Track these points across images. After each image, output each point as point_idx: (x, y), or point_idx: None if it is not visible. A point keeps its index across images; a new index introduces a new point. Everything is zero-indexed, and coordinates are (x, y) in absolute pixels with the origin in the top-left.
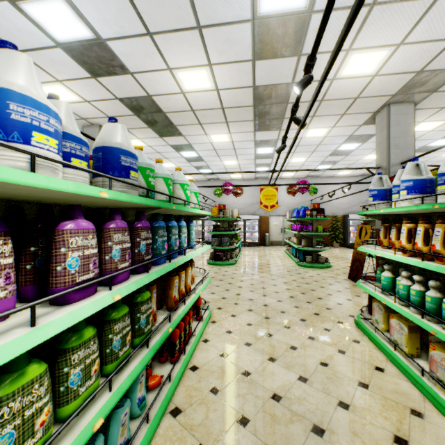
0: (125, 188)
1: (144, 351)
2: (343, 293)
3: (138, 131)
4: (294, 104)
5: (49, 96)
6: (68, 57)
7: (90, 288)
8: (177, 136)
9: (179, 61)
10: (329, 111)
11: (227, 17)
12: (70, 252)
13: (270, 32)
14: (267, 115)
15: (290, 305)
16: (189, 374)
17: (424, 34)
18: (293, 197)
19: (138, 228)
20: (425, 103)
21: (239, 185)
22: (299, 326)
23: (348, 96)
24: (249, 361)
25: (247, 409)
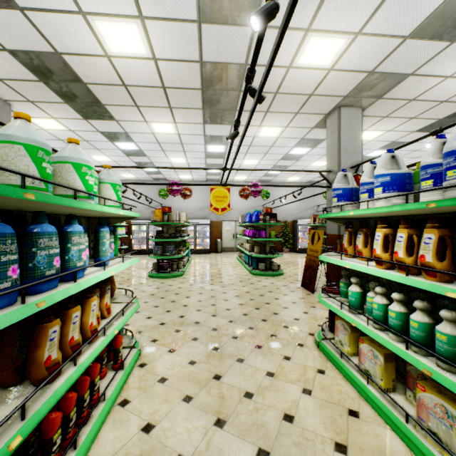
0: None
1: None
2: (298, 304)
3: (50, 107)
4: (250, 67)
5: None
6: None
7: None
8: (108, 120)
9: (96, 2)
10: (283, 107)
11: None
12: None
13: None
14: (217, 104)
15: (243, 326)
16: None
17: (381, 25)
18: (246, 202)
19: None
20: (370, 110)
21: (185, 184)
22: (255, 357)
23: (302, 92)
24: (187, 432)
25: None
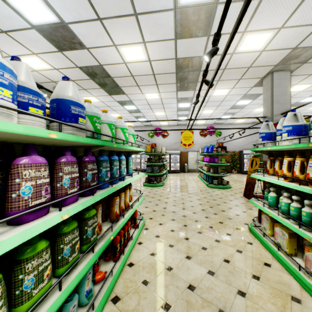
0: (74, 130)
1: (90, 255)
2: (239, 206)
3: (93, 91)
4: (205, 70)
5: (11, 58)
6: (41, 36)
7: (42, 210)
8: (122, 94)
9: (122, 39)
10: (229, 77)
11: (156, 7)
12: (24, 182)
13: (187, 18)
14: (185, 80)
15: (202, 216)
16: (127, 269)
17: (298, 20)
18: (204, 138)
19: (85, 161)
20: (298, 71)
21: (166, 130)
22: (208, 232)
23: (243, 66)
24: (172, 258)
25: (170, 297)
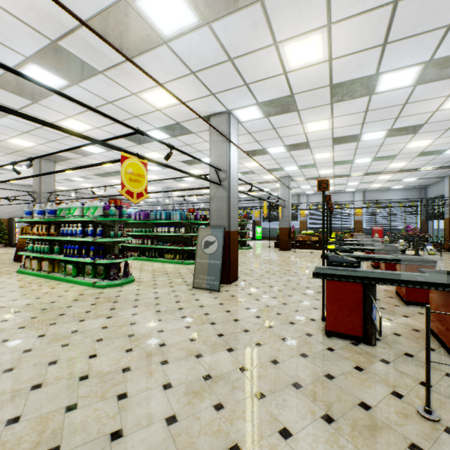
0: None
1: None
2: (10, 266)
3: None
4: None
5: None
6: None
7: None
8: None
9: None
10: None
11: None
12: None
13: None
14: None
15: None
16: None
17: (51, 146)
18: None
19: None
20: (61, 163)
21: None
22: None
23: (13, 148)
24: None
25: None
